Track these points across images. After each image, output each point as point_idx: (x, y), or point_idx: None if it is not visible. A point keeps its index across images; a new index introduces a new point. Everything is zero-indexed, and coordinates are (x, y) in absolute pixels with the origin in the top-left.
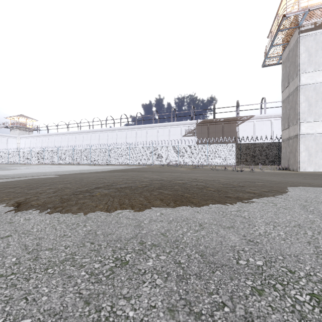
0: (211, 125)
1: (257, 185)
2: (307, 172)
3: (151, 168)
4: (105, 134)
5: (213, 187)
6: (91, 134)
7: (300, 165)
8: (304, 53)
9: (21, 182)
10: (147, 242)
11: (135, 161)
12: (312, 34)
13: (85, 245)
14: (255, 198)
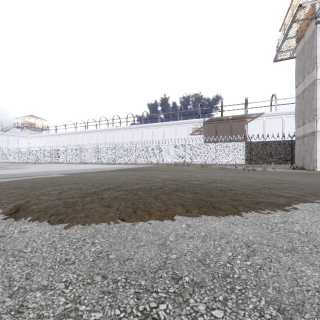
0: (219, 123)
1: (286, 187)
2: None
3: (158, 167)
4: (111, 133)
5: (237, 189)
6: (98, 133)
7: (317, 164)
8: None
9: (26, 182)
10: (184, 278)
11: (142, 160)
12: None
13: (94, 280)
14: (294, 204)
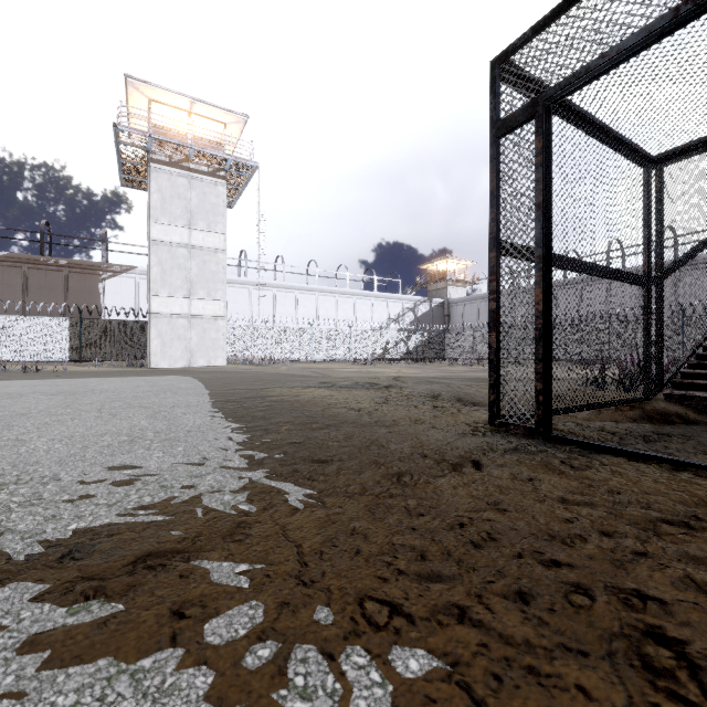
0: (34, 270)
1: None
2: (150, 369)
3: None
4: None
5: None
6: None
7: (151, 359)
8: (157, 193)
9: None
10: None
11: None
12: (167, 171)
13: None
14: None
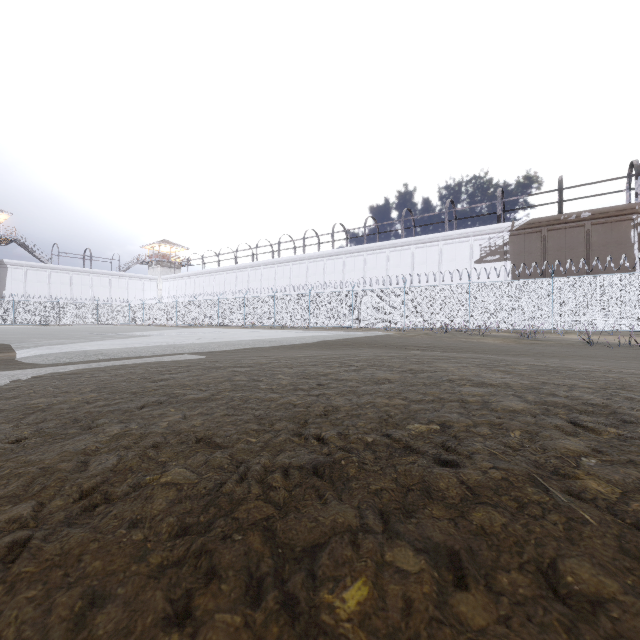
0: (553, 231)
1: None
2: None
3: (409, 337)
4: (302, 266)
5: None
6: (277, 267)
7: None
8: None
9: (92, 381)
10: None
11: (365, 321)
12: None
13: None
14: None
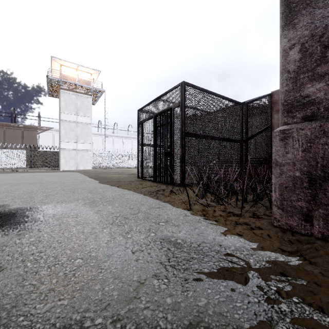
0: (8, 129)
1: None
2: (61, 171)
3: None
4: None
5: None
6: None
7: (61, 167)
8: (63, 101)
9: None
10: None
11: None
12: (68, 92)
13: None
14: None
